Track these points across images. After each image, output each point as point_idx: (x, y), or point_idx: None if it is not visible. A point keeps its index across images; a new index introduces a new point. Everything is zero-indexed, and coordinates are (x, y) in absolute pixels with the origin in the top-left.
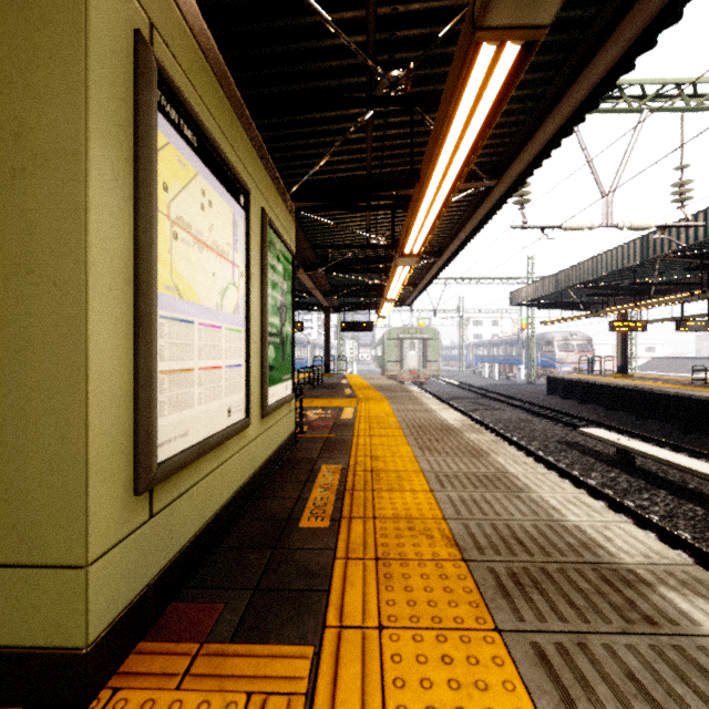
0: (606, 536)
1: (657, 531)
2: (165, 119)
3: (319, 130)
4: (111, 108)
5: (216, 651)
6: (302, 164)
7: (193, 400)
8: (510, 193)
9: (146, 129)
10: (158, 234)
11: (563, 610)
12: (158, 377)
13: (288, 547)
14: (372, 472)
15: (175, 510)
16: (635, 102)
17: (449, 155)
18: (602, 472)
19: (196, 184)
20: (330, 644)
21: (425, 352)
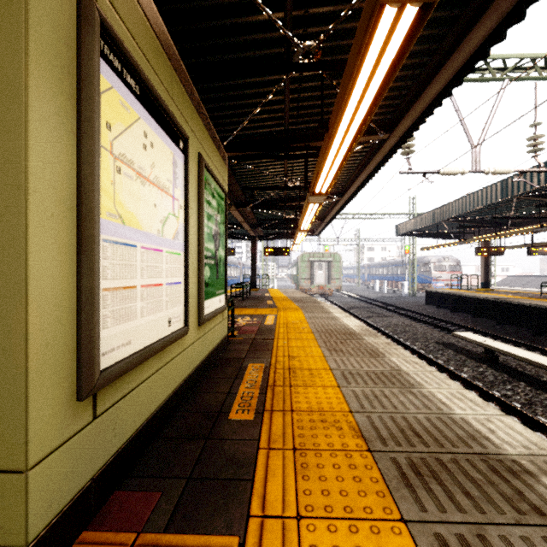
0: (489, 428)
1: (520, 416)
2: (108, 66)
3: (247, 93)
4: (53, 48)
5: (151, 542)
6: (233, 121)
7: (135, 313)
8: (399, 144)
9: (89, 71)
10: (102, 167)
11: (460, 501)
12: (102, 293)
13: (219, 438)
14: (290, 370)
15: (119, 409)
16: (498, 73)
17: (353, 109)
18: (472, 367)
19: (139, 127)
20: (254, 534)
21: (330, 272)
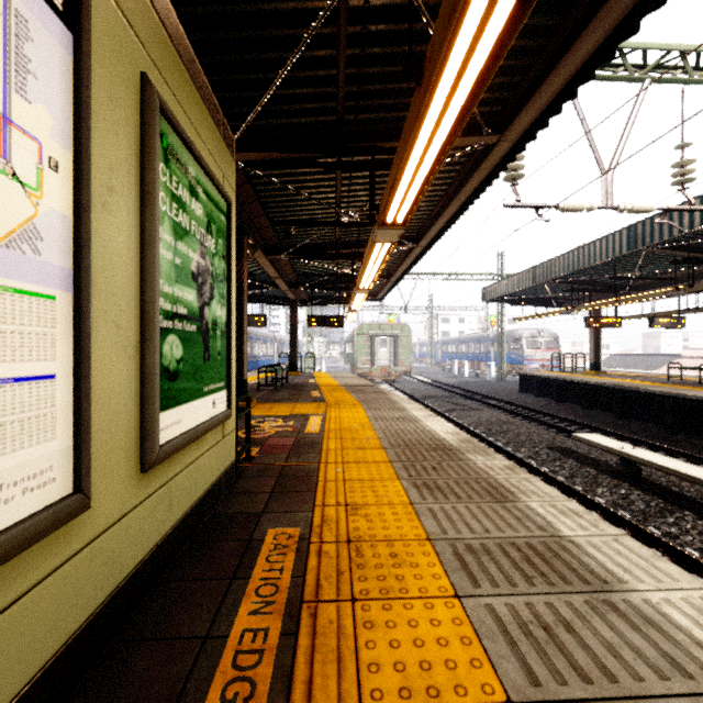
0: None
1: None
2: None
3: (272, 35)
4: None
5: None
6: (252, 97)
7: None
8: (512, 155)
9: None
10: None
11: None
12: None
13: None
14: (350, 544)
15: None
16: (635, 71)
17: (484, 5)
18: (609, 487)
19: None
20: None
21: (397, 349)
